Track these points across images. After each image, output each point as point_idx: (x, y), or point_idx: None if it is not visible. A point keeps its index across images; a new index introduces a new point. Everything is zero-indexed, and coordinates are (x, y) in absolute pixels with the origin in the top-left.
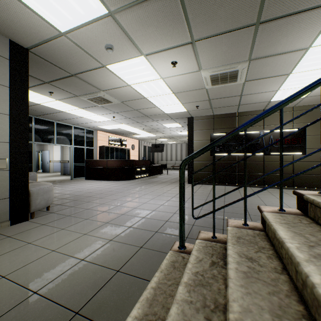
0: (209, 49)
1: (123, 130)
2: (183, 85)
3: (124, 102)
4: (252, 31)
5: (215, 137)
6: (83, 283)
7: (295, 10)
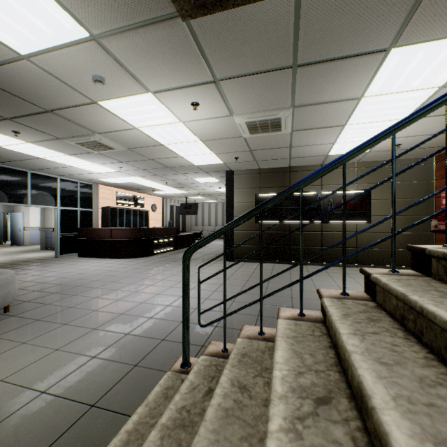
0: (240, 91)
1: (138, 185)
2: (212, 131)
3: (133, 149)
4: (290, 75)
5: (262, 198)
6: (35, 430)
7: (337, 55)
